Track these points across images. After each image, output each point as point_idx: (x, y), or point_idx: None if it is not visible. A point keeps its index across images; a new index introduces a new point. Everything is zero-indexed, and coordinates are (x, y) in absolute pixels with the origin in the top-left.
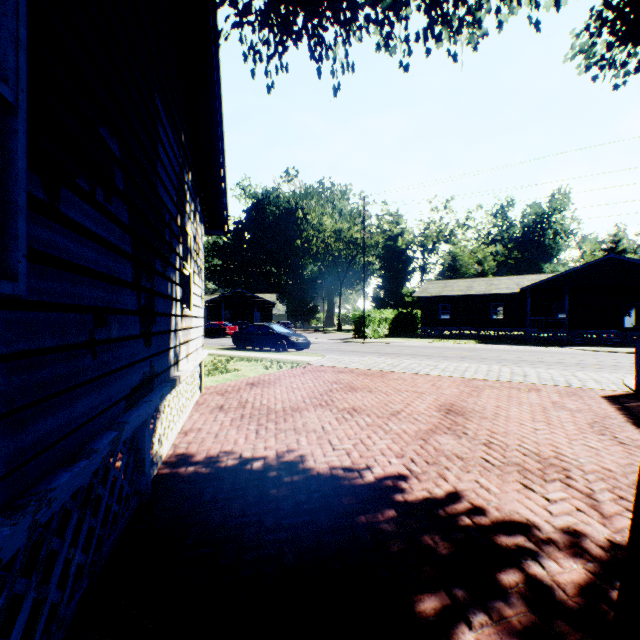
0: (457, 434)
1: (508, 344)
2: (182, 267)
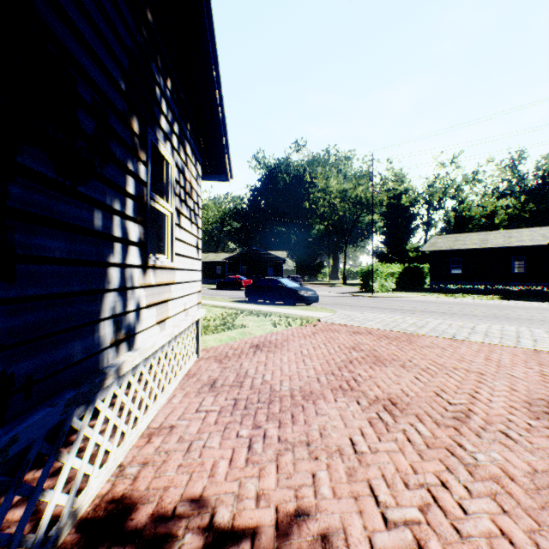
0: None
1: (539, 301)
2: (145, 197)
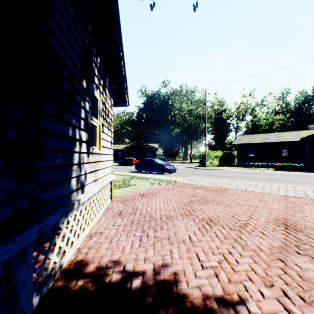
0: (310, 255)
1: (294, 171)
2: (88, 118)
